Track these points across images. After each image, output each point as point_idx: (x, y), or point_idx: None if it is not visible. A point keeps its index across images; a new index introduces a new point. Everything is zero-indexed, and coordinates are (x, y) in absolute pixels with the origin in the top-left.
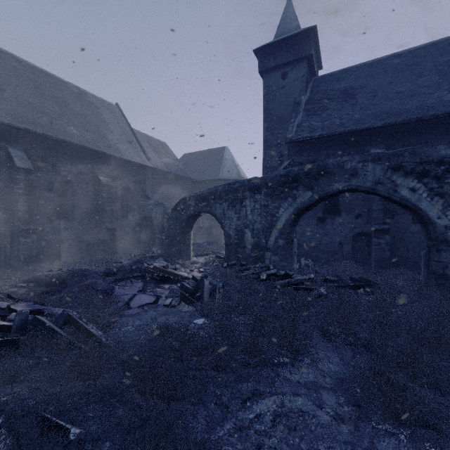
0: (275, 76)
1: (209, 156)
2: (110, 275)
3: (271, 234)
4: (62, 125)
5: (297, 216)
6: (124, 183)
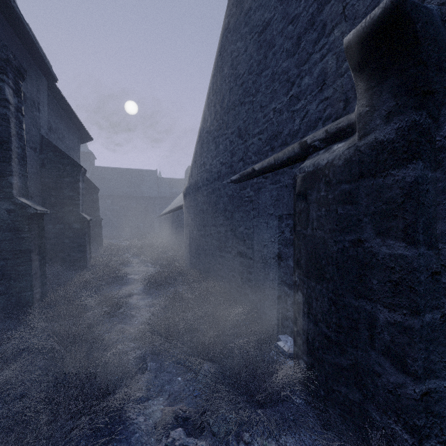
0: None
1: None
2: None
3: None
4: None
5: None
6: None
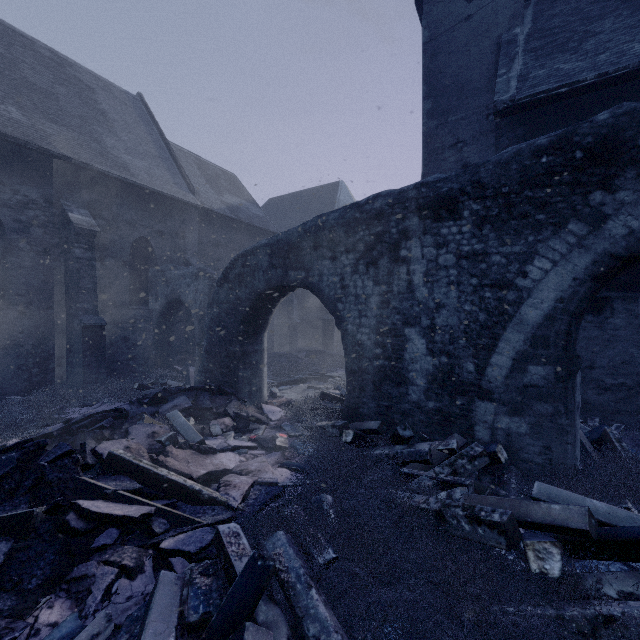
0: None
1: (311, 199)
2: None
3: (496, 345)
4: None
5: (601, 283)
6: (137, 233)
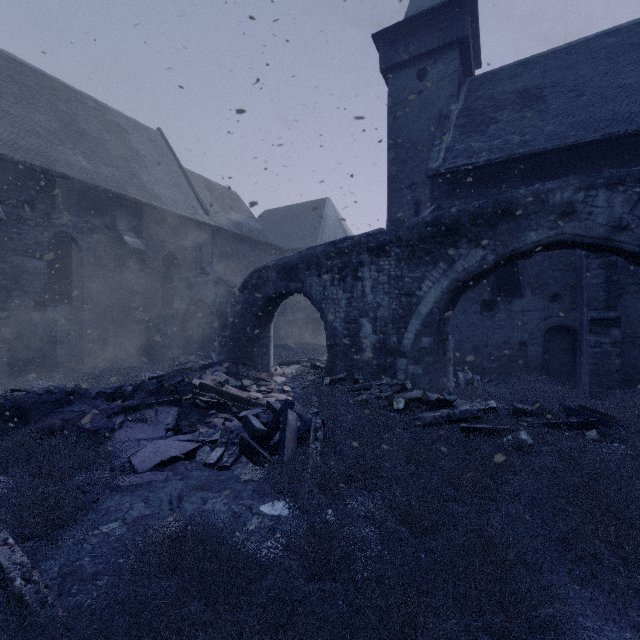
0: (407, 76)
1: (302, 213)
2: (119, 400)
3: (407, 327)
4: (63, 153)
5: (456, 294)
6: (167, 248)
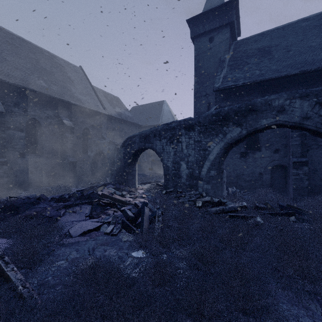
0: (203, 41)
1: (151, 108)
2: (62, 202)
3: (203, 166)
4: (33, 79)
5: (227, 149)
6: (84, 126)
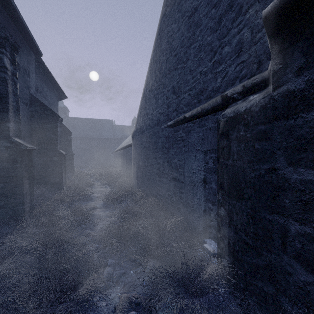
0: None
1: None
2: None
3: None
4: None
5: None
6: None
